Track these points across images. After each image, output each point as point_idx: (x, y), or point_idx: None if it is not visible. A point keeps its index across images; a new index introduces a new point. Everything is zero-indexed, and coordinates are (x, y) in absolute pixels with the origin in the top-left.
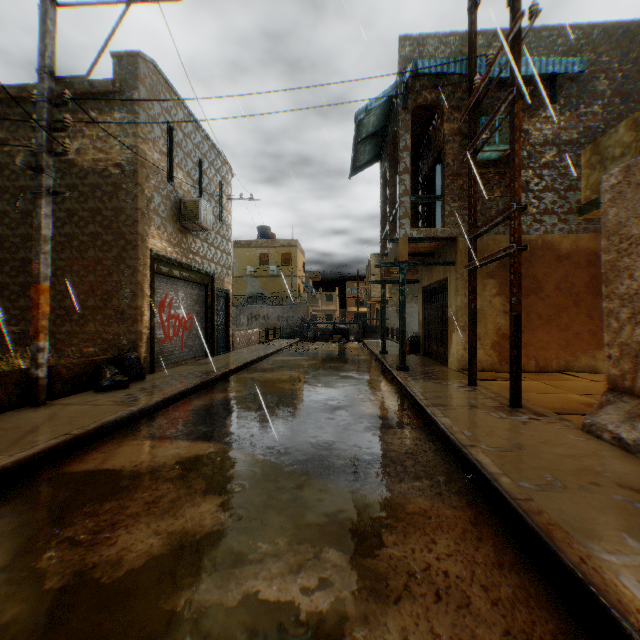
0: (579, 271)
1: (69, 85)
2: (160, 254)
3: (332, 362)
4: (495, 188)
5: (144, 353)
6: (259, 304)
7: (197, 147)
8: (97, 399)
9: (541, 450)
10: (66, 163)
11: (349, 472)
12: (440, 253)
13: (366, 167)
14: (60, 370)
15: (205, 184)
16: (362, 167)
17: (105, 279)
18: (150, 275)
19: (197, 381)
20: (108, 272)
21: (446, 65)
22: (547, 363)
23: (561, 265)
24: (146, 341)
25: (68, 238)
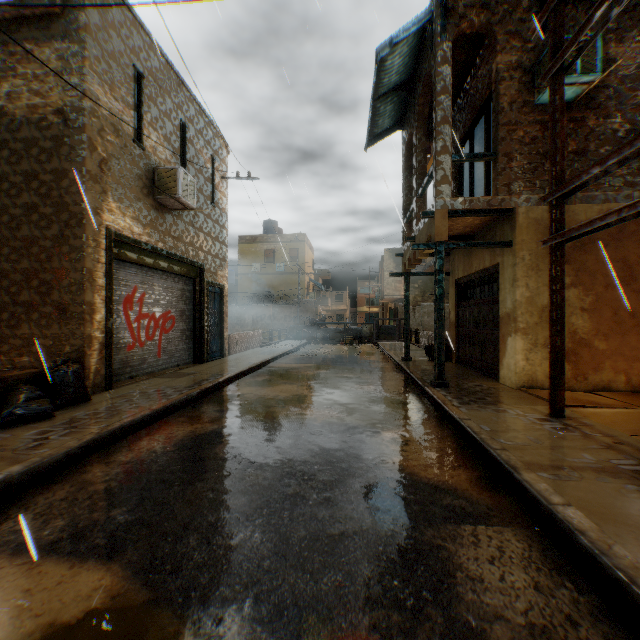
0: None
1: None
2: (122, 234)
3: (345, 371)
4: (568, 140)
5: (96, 364)
6: (265, 303)
7: (179, 108)
8: None
9: None
10: None
11: None
12: (484, 234)
13: (385, 136)
14: None
15: (191, 155)
16: (380, 136)
17: (43, 265)
18: (106, 261)
19: (159, 405)
20: (47, 256)
21: None
22: None
23: None
24: (99, 348)
25: None
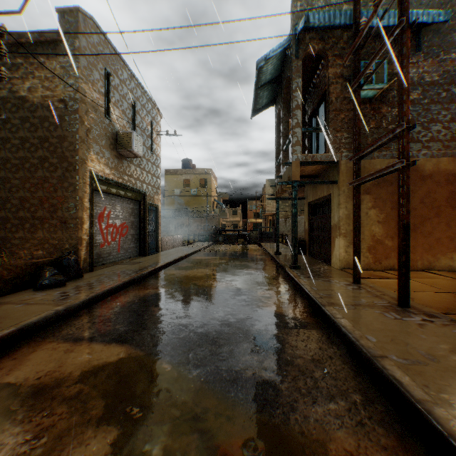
0: (439, 188)
1: (22, 35)
2: (98, 175)
3: (237, 261)
4: (370, 121)
5: (84, 255)
6: (183, 216)
7: (131, 92)
8: (33, 297)
9: (455, 363)
10: (20, 99)
11: (258, 387)
12: (324, 175)
13: (264, 109)
14: (1, 272)
15: (138, 121)
16: (261, 109)
17: (51, 194)
18: (89, 191)
19: (126, 279)
20: (54, 189)
21: (333, 16)
22: (413, 263)
23: (424, 183)
24: (86, 245)
25: (21, 161)
